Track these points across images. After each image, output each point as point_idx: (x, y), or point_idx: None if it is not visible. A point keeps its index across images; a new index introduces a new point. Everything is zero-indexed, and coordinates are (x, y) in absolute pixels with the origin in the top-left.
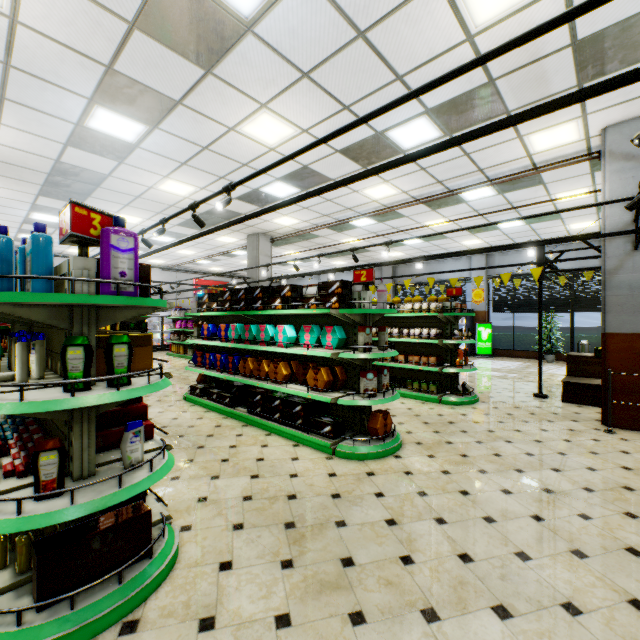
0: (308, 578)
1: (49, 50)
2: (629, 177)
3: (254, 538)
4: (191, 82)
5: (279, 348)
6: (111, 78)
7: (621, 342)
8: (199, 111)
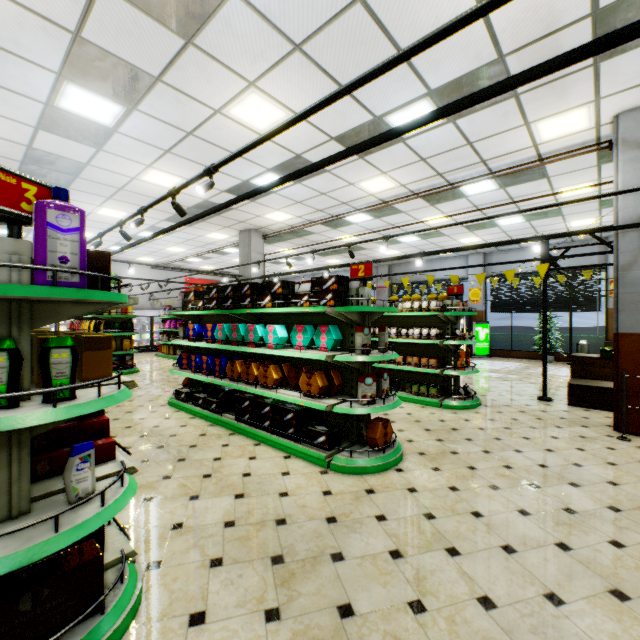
0: (298, 635)
1: (5, 12)
2: None
3: (234, 578)
4: (170, 54)
5: (269, 350)
6: (79, 48)
7: (635, 343)
8: (181, 90)
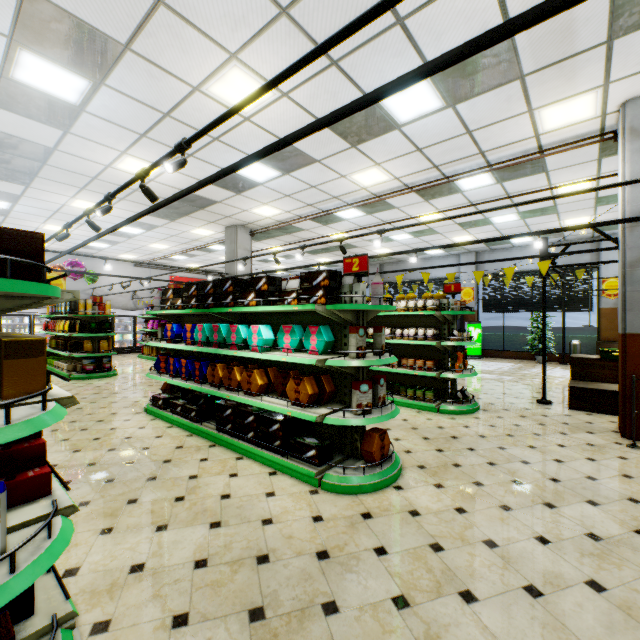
0: None
1: None
2: None
3: None
4: (138, 16)
5: (253, 353)
6: (31, 5)
7: None
8: (153, 61)
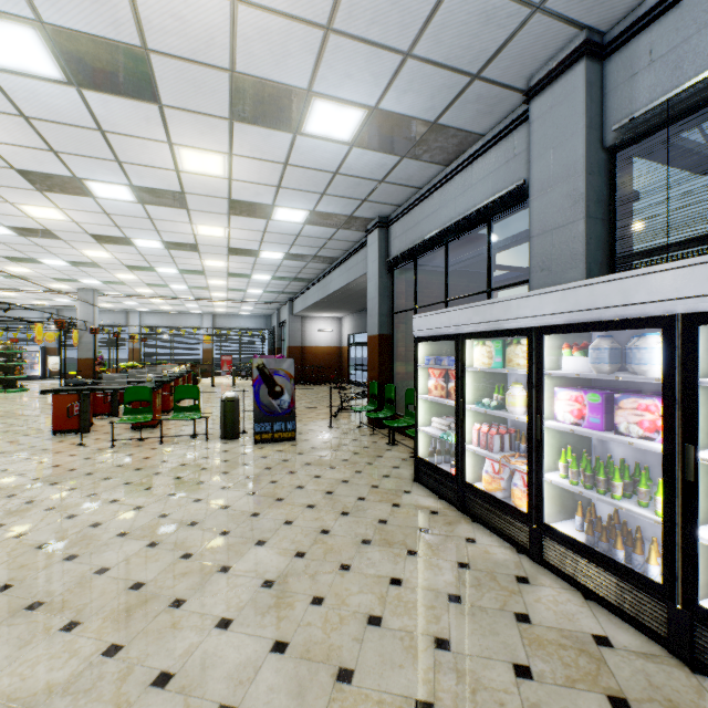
0: None
1: None
2: (86, 307)
3: None
4: None
5: None
6: None
7: (84, 361)
8: None
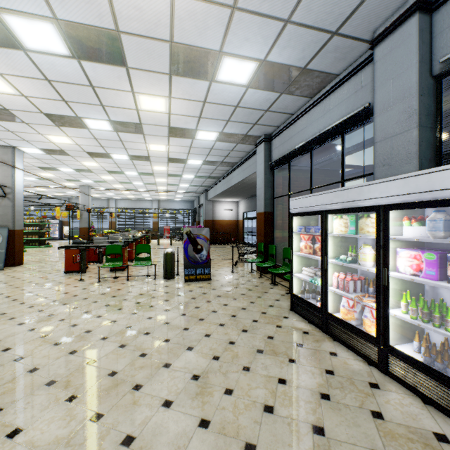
0: None
1: None
2: (84, 196)
3: None
4: None
5: None
6: None
7: (83, 229)
8: None
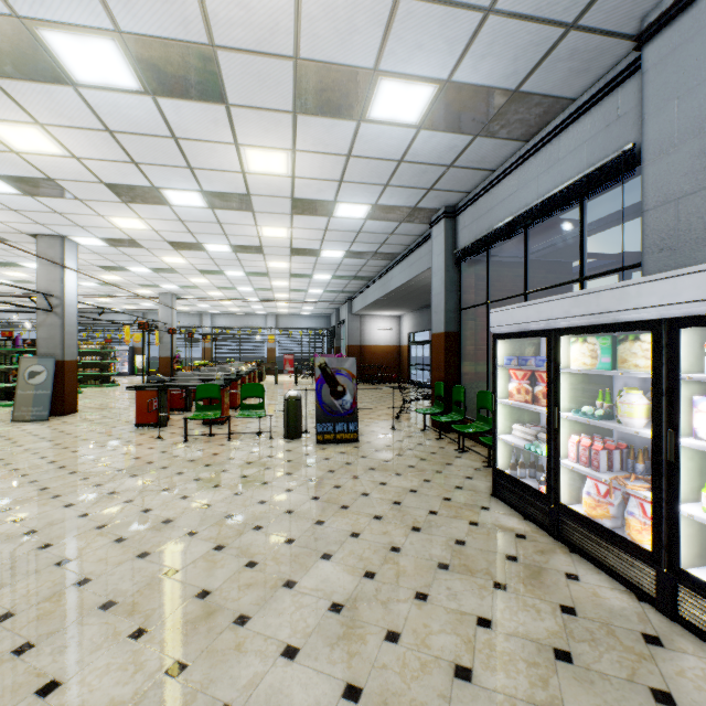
0: None
1: None
2: (166, 310)
3: None
4: None
5: None
6: None
7: (164, 359)
8: None
